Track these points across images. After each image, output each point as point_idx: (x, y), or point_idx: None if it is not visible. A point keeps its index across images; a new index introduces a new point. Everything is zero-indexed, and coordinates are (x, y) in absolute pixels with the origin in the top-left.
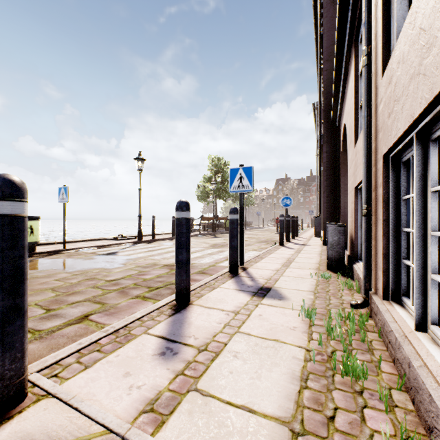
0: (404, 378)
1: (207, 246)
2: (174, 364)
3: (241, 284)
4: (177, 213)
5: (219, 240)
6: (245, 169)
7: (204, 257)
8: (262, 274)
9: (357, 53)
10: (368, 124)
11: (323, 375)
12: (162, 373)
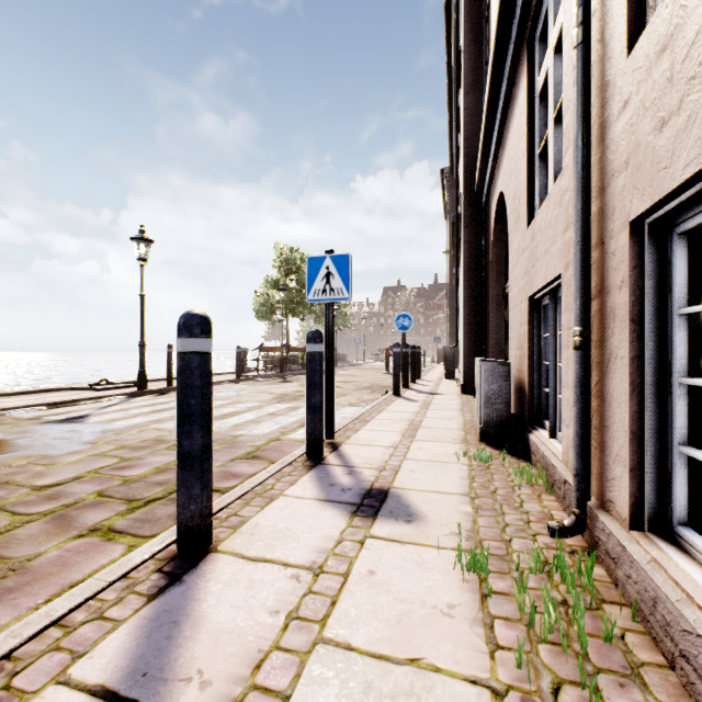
0: None
1: (270, 399)
2: None
3: (329, 485)
4: (178, 341)
5: (292, 386)
6: (335, 259)
7: (261, 421)
8: (368, 458)
9: (532, 61)
10: (585, 164)
11: None
12: None
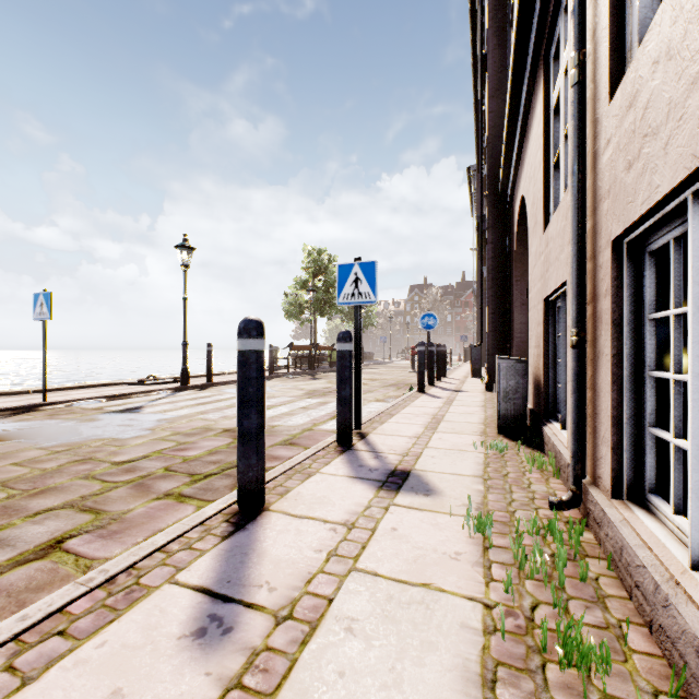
0: (684, 673)
1: (301, 394)
2: (222, 658)
3: (358, 466)
4: (239, 341)
5: (320, 383)
6: (363, 266)
7: (294, 414)
8: (393, 445)
9: (547, 78)
10: (581, 187)
11: (524, 666)
12: (194, 687)
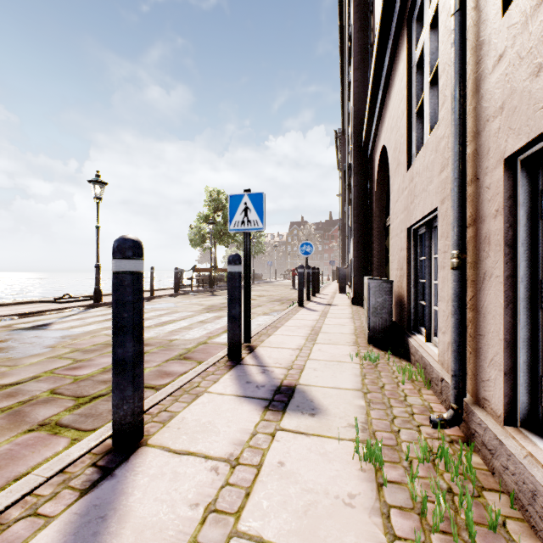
0: None
1: (200, 309)
2: None
3: (246, 383)
4: (113, 262)
5: (218, 299)
6: (252, 196)
7: (192, 328)
8: (278, 358)
9: (410, 37)
10: (462, 112)
11: None
12: None
